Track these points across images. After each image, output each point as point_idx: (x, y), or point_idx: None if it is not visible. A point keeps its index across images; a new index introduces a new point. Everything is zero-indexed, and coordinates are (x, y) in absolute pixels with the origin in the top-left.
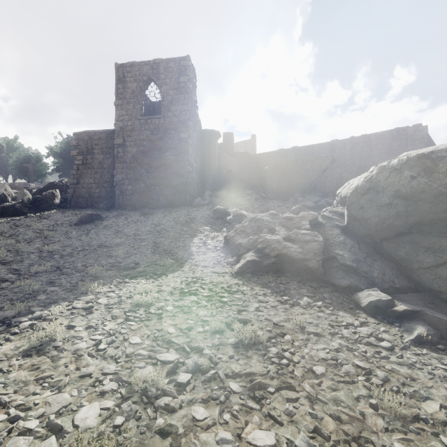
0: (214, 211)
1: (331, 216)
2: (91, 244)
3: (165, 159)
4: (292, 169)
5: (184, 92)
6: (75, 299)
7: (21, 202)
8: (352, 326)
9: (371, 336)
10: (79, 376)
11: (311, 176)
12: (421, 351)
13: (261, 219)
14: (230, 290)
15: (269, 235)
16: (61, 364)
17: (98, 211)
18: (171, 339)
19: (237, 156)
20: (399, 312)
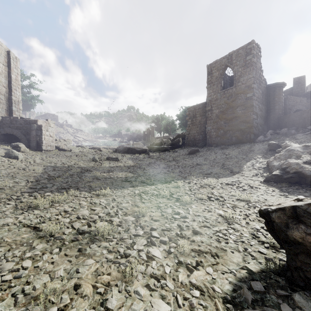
0: (268, 145)
1: None
2: (193, 163)
3: (236, 113)
4: None
5: (249, 66)
6: (185, 180)
7: (167, 145)
8: None
9: None
10: (185, 193)
11: None
12: None
13: (293, 150)
14: (253, 186)
15: (293, 159)
16: (181, 190)
17: (198, 148)
18: (213, 193)
19: (310, 95)
20: None
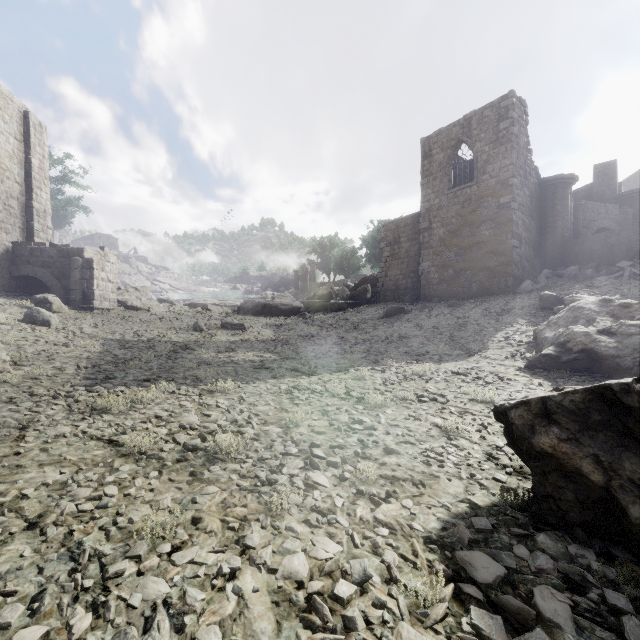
0: (539, 299)
1: None
2: (393, 335)
3: (478, 236)
4: None
5: (505, 142)
6: (377, 367)
7: (342, 298)
8: None
9: None
10: (374, 389)
11: None
12: None
13: (581, 308)
14: (503, 377)
15: (580, 326)
16: (367, 385)
17: (404, 304)
18: (427, 389)
19: (625, 199)
20: None
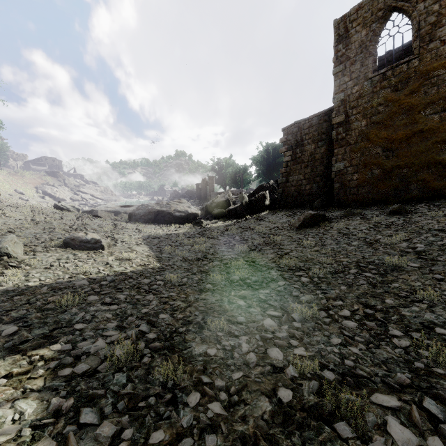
0: None
1: None
2: (344, 262)
3: (421, 122)
4: None
5: None
6: None
7: (240, 205)
8: None
9: None
10: None
11: None
12: None
13: None
14: None
15: None
16: None
17: (313, 210)
18: None
19: None
20: None
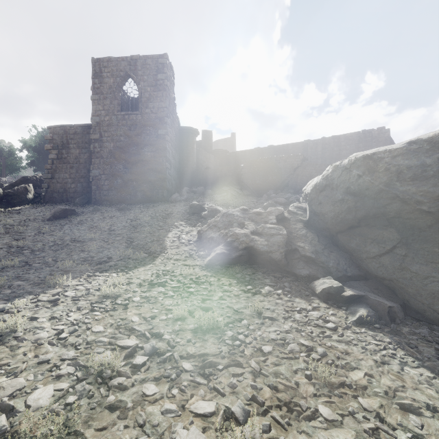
0: (190, 207)
1: (296, 212)
2: (64, 239)
3: (142, 155)
4: (266, 167)
5: (162, 89)
6: (42, 292)
7: None
8: (305, 311)
9: (319, 319)
10: (37, 363)
11: (284, 174)
12: (360, 330)
13: (232, 214)
14: (198, 281)
15: (238, 229)
16: (20, 352)
17: (74, 206)
18: (133, 327)
19: (216, 154)
20: (346, 297)
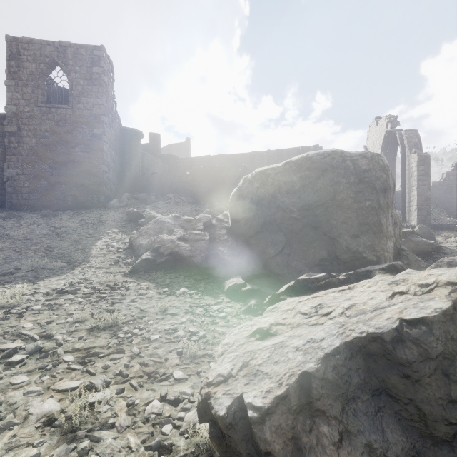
0: (127, 214)
1: (223, 219)
2: None
3: (74, 155)
4: (211, 175)
5: (98, 84)
6: None
7: None
8: (208, 306)
9: (217, 311)
10: None
11: (227, 183)
12: (246, 317)
13: (164, 221)
14: (115, 287)
15: (166, 235)
16: None
17: None
18: (21, 332)
19: (165, 159)
20: (244, 291)
